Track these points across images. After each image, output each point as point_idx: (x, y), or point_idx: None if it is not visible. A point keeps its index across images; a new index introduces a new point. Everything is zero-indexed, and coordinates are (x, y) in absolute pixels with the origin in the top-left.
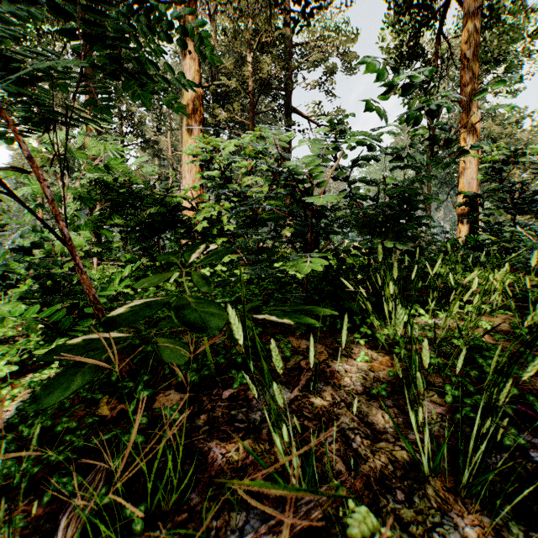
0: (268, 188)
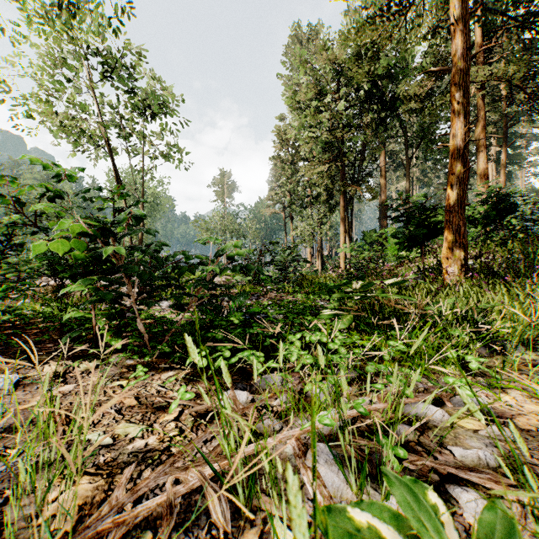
0: (530, 211)
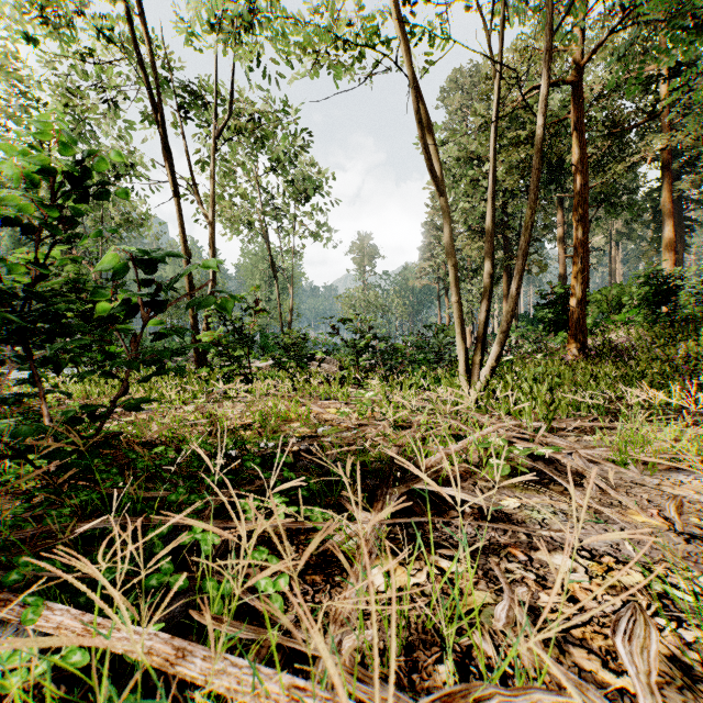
0: None
